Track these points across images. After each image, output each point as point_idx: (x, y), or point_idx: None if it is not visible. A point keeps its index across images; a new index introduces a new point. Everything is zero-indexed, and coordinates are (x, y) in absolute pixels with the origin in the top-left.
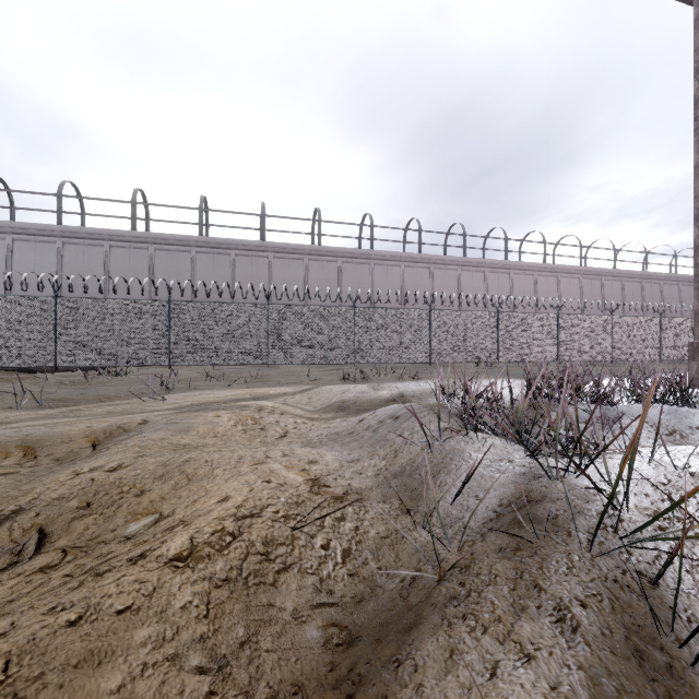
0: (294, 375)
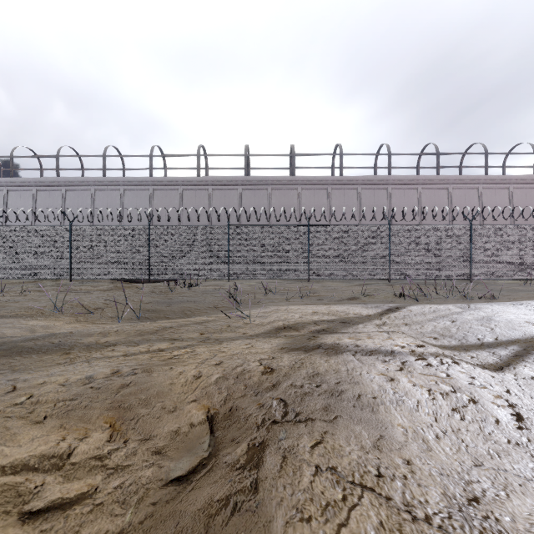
0: (337, 289)
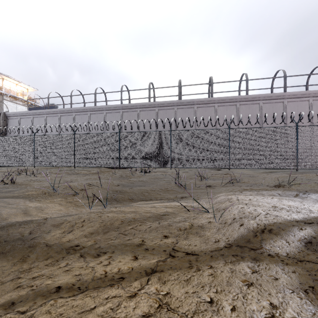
0: (256, 177)
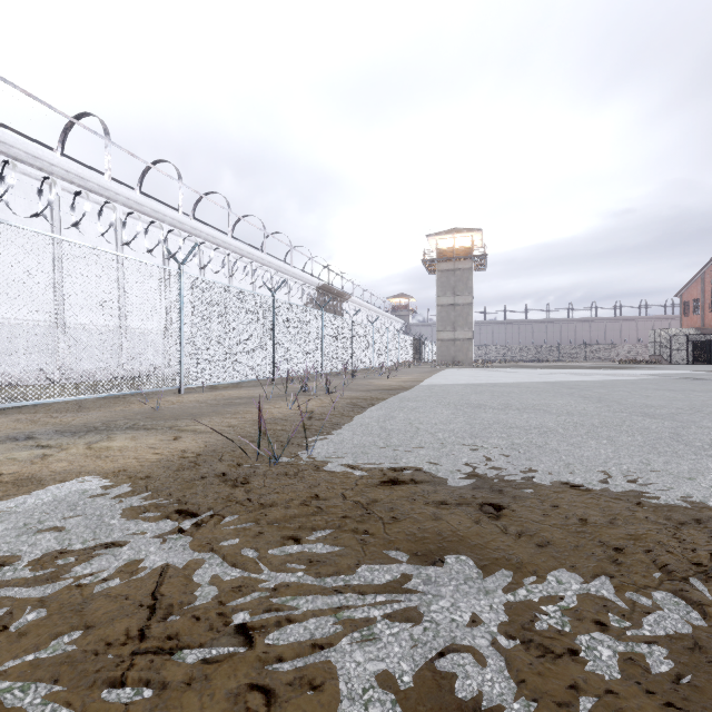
0: None
